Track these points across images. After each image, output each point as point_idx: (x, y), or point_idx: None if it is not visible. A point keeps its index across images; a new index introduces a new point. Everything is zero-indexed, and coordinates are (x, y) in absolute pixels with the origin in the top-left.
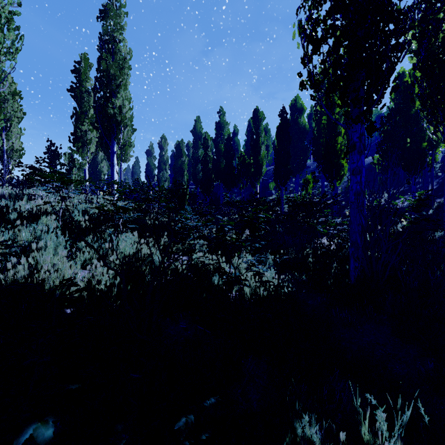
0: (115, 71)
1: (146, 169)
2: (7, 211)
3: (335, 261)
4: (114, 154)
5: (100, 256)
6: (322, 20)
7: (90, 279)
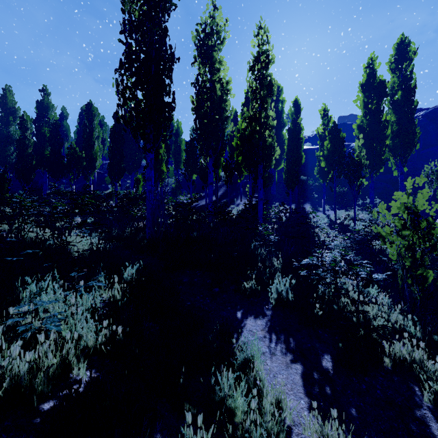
0: None
1: None
2: None
3: (141, 232)
4: None
5: None
6: (128, 88)
7: None
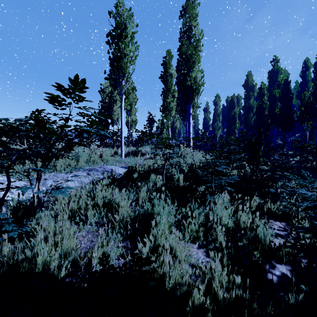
0: (192, 51)
1: (203, 121)
2: (131, 171)
3: None
4: (190, 115)
5: None
6: None
7: (209, 279)
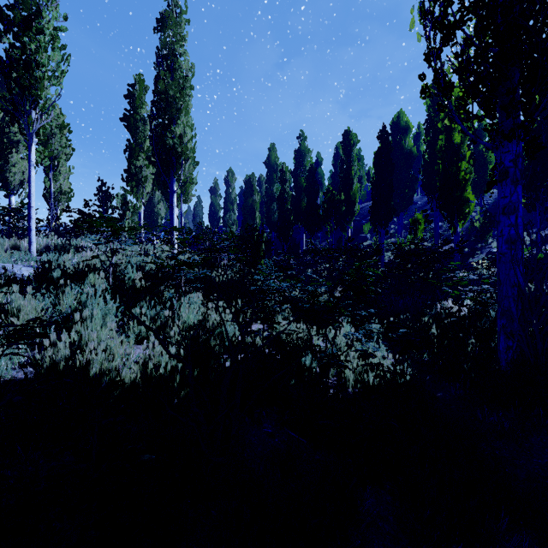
0: (175, 92)
1: (210, 210)
2: (49, 267)
3: (472, 335)
4: (173, 193)
5: (159, 340)
6: None
7: (145, 361)
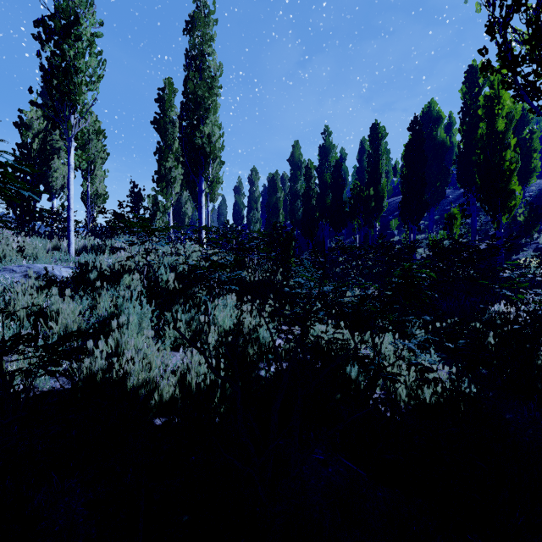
0: (204, 92)
1: (234, 209)
2: (86, 269)
3: (541, 346)
4: (202, 193)
5: (207, 360)
6: None
7: (183, 373)
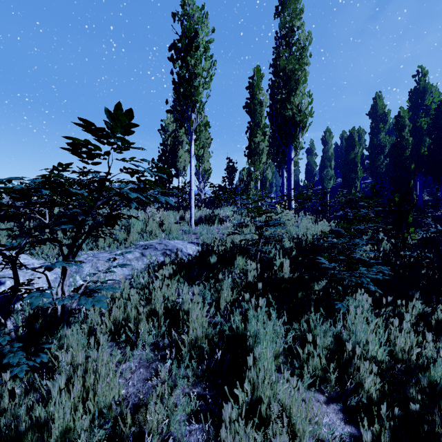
0: (294, 64)
1: (306, 169)
2: (207, 252)
3: None
4: (291, 161)
5: None
6: None
7: None
